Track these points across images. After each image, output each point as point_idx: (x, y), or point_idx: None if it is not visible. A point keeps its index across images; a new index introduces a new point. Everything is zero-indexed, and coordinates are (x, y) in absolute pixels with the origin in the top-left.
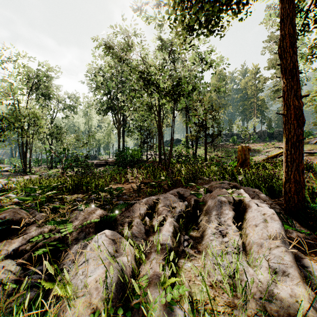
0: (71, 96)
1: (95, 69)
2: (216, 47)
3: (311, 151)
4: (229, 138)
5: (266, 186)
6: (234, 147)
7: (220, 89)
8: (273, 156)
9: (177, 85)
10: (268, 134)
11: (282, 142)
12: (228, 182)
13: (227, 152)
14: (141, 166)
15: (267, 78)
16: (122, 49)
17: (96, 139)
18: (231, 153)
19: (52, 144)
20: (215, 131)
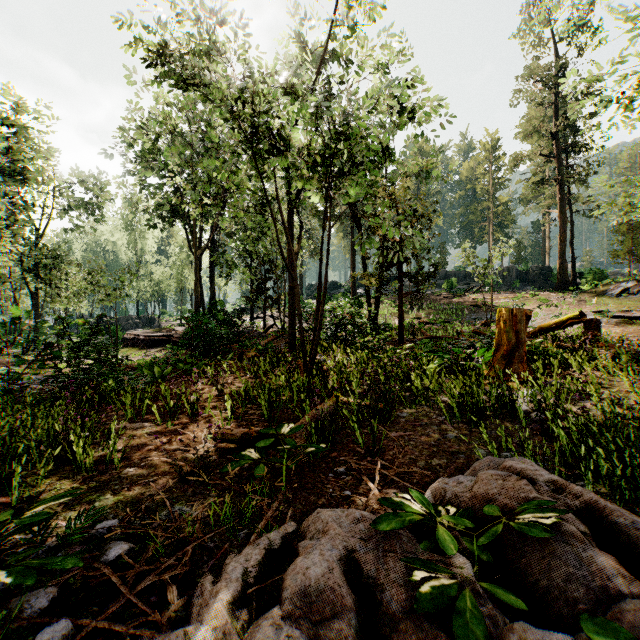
0: (85, 180)
1: (134, 110)
2: (421, 76)
3: (627, 313)
4: (441, 281)
5: (635, 455)
6: (453, 302)
7: (429, 172)
8: (551, 326)
9: (336, 141)
10: (518, 274)
11: (550, 291)
12: (545, 475)
13: (439, 312)
14: (244, 351)
15: (520, 157)
16: (193, 51)
17: (154, 281)
18: (448, 315)
19: (35, 292)
20: (422, 267)
